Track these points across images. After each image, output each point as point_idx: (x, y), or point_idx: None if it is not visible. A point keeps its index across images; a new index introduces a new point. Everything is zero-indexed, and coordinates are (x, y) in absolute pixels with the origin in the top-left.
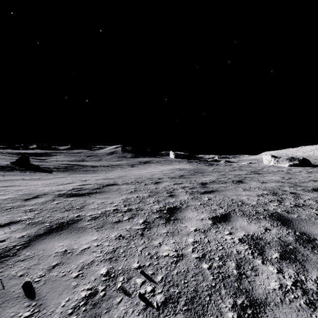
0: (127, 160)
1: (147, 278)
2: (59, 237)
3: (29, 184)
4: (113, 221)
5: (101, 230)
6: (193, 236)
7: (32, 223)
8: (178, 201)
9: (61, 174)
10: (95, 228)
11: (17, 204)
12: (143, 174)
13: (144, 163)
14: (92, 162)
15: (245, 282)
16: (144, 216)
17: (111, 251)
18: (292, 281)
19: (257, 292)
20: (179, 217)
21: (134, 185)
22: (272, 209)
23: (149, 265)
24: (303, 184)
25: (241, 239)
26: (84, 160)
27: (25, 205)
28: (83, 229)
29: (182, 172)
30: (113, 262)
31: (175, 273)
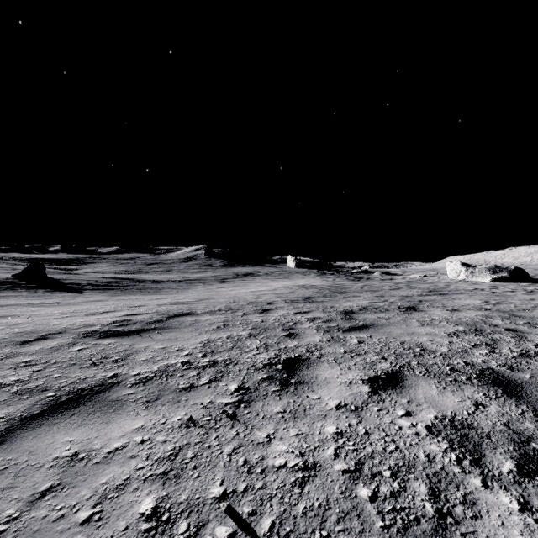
0: (215, 271)
1: (240, 526)
2: (69, 423)
3: (36, 312)
4: (178, 386)
5: (154, 406)
6: (335, 421)
7: (23, 391)
8: (303, 346)
9: (98, 294)
10: (143, 402)
11: (5, 352)
12: (241, 295)
13: (244, 276)
14: (154, 274)
15: (455, 536)
16: (240, 377)
17: (168, 454)
18: None
19: None
20: (305, 378)
21: (224, 314)
22: (480, 363)
23: (246, 491)
24: (526, 312)
25: (432, 427)
26: (141, 271)
27: (18, 354)
28: (119, 404)
29: (309, 291)
30: (169, 482)
31: (300, 512)
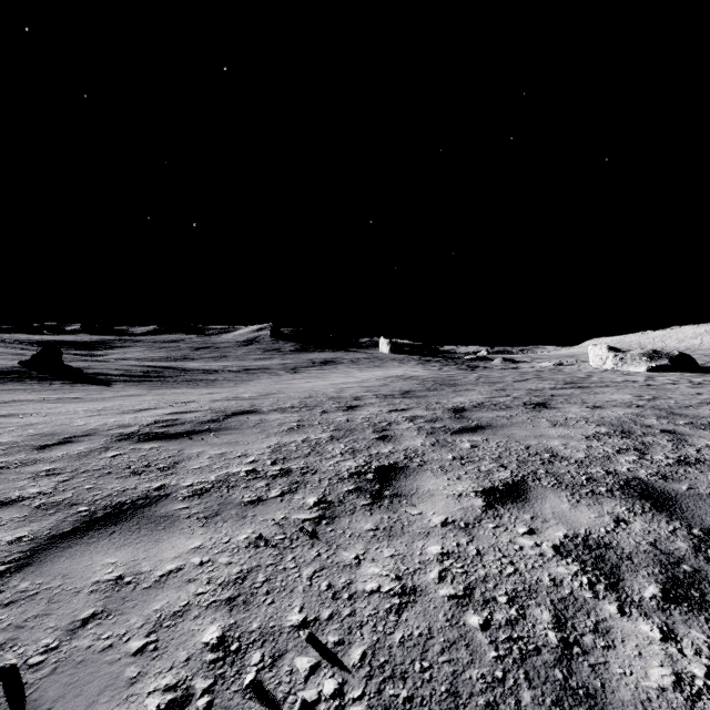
0: (284, 358)
1: (325, 657)
2: (109, 542)
3: (55, 410)
4: (243, 500)
5: (214, 523)
6: (440, 539)
7: (47, 505)
8: (400, 451)
9: (133, 388)
10: (199, 518)
11: (19, 458)
12: (319, 389)
13: (323, 364)
14: (204, 361)
15: (583, 667)
16: (320, 489)
17: (234, 578)
18: (706, 666)
19: (616, 697)
20: (403, 490)
21: (298, 412)
22: (625, 471)
23: (331, 618)
24: (689, 410)
25: (560, 547)
26: (187, 358)
27: (37, 460)
28: (170, 520)
29: (408, 383)
30: (237, 608)
31: (396, 641)
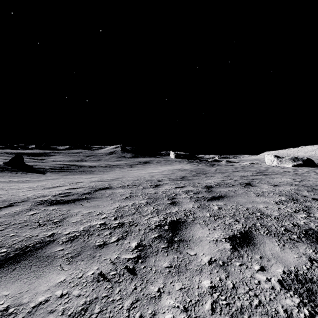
0: (126, 160)
1: None
2: (9, 277)
3: (12, 187)
4: (95, 244)
5: (75, 261)
6: (209, 275)
7: None
8: (181, 211)
9: (55, 175)
10: (68, 258)
11: None
12: (142, 175)
13: (144, 163)
14: (90, 162)
15: None
16: (139, 236)
17: (79, 309)
18: None
19: None
20: (184, 237)
21: (130, 188)
22: (303, 224)
23: None
24: None
25: (283, 282)
26: (82, 160)
27: None
28: (51, 259)
29: (183, 173)
30: None
31: None
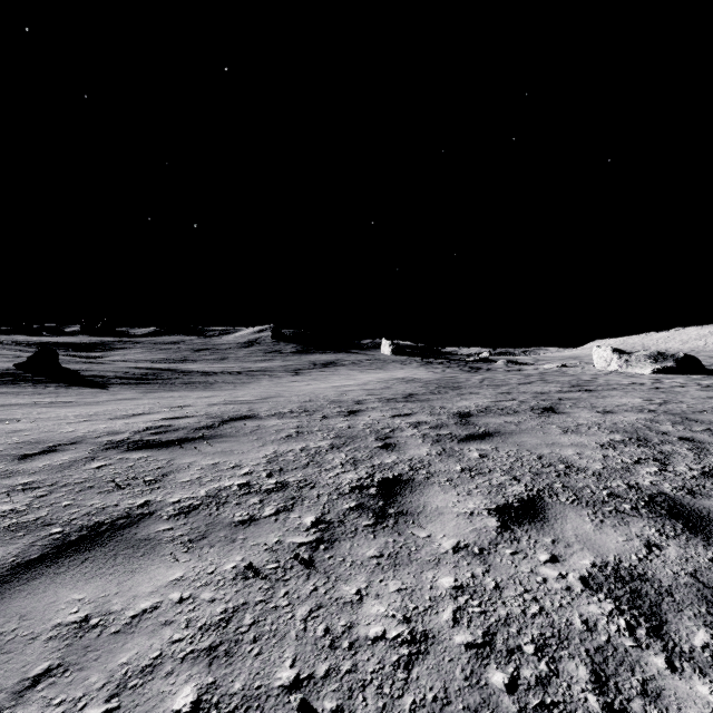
0: (284, 360)
1: None
2: (79, 572)
3: (44, 415)
4: (234, 519)
5: (199, 548)
6: (452, 569)
7: (18, 525)
8: (404, 461)
9: (129, 391)
10: (183, 542)
11: None
12: (319, 392)
13: (324, 365)
14: (204, 363)
15: None
16: (319, 506)
17: (216, 620)
18: None
19: None
20: (409, 507)
21: (297, 418)
22: (649, 485)
23: (328, 675)
24: (703, 415)
25: (588, 579)
26: (186, 360)
27: (15, 472)
28: (151, 544)
29: (411, 386)
30: (218, 661)
31: (406, 708)
